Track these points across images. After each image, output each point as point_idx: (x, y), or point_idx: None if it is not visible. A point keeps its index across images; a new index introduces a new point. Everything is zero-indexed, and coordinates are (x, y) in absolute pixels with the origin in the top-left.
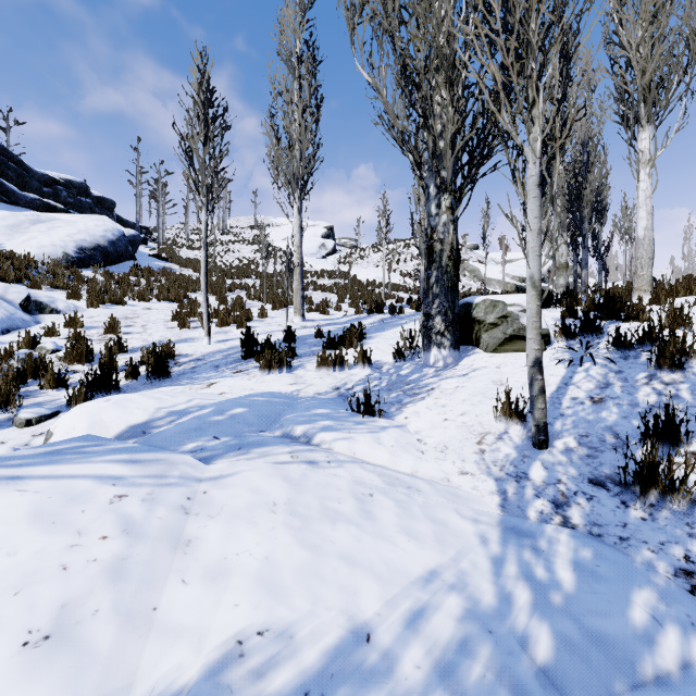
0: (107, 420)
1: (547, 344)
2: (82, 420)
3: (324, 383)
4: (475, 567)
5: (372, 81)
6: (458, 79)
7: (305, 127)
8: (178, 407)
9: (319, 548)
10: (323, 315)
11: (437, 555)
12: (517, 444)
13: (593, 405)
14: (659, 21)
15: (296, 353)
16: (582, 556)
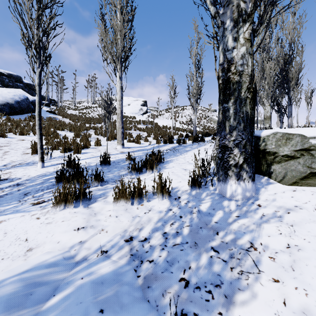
0: None
1: None
2: None
3: (117, 226)
4: None
5: None
6: None
7: (122, 19)
8: None
9: None
10: (137, 144)
11: None
12: None
13: None
14: None
15: (103, 180)
16: None
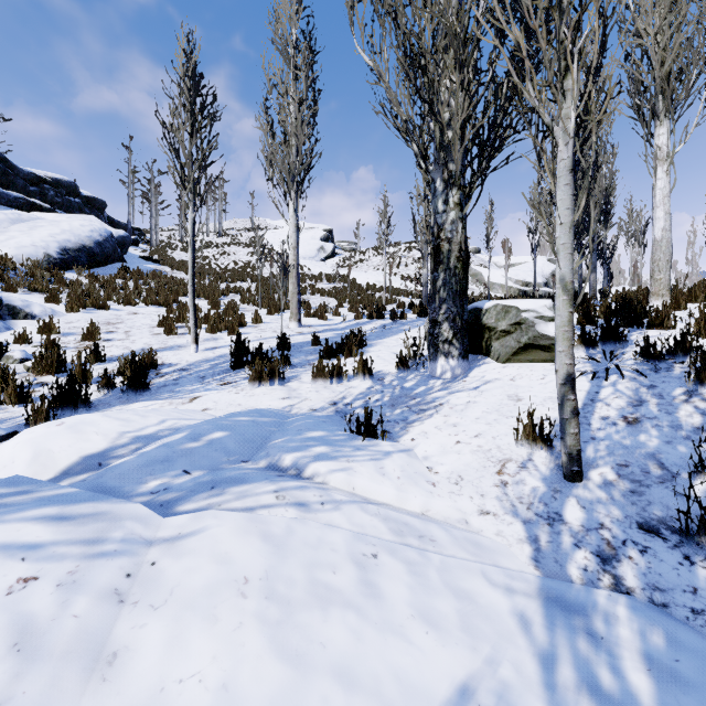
0: (55, 449)
1: None
2: (24, 449)
3: (320, 397)
4: (520, 673)
5: (373, 64)
6: (469, 60)
7: (301, 121)
8: (147, 430)
9: (303, 659)
10: (321, 321)
11: (467, 655)
12: (544, 474)
13: (627, 426)
14: (679, 8)
15: (290, 363)
16: (653, 643)
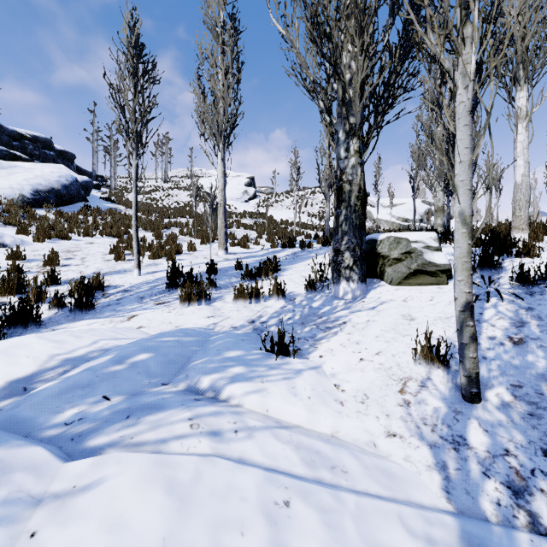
0: None
1: (449, 278)
2: None
3: (240, 316)
4: None
5: (286, 32)
6: (368, 26)
7: (227, 86)
8: (78, 352)
9: None
10: (244, 249)
11: None
12: (444, 394)
13: (514, 346)
14: None
15: (216, 285)
16: None
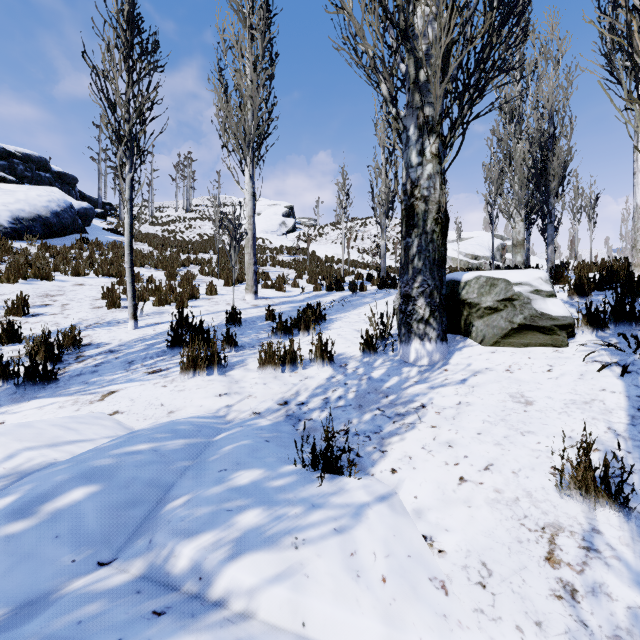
0: None
1: (570, 336)
2: None
3: (268, 392)
4: None
5: None
6: None
7: (256, 81)
8: None
9: None
10: (279, 292)
11: None
12: (636, 572)
13: None
14: None
15: (237, 344)
16: None
